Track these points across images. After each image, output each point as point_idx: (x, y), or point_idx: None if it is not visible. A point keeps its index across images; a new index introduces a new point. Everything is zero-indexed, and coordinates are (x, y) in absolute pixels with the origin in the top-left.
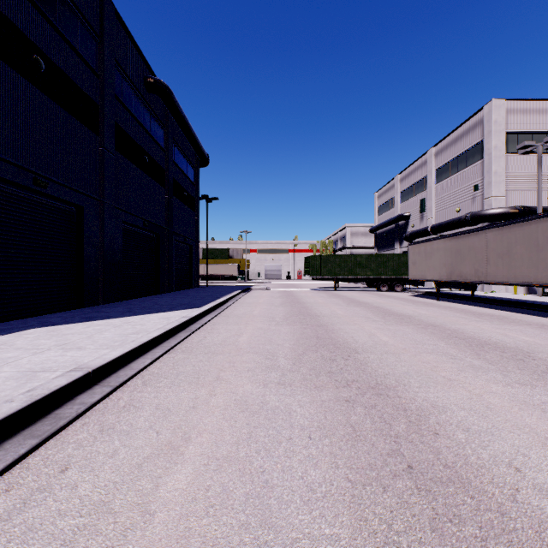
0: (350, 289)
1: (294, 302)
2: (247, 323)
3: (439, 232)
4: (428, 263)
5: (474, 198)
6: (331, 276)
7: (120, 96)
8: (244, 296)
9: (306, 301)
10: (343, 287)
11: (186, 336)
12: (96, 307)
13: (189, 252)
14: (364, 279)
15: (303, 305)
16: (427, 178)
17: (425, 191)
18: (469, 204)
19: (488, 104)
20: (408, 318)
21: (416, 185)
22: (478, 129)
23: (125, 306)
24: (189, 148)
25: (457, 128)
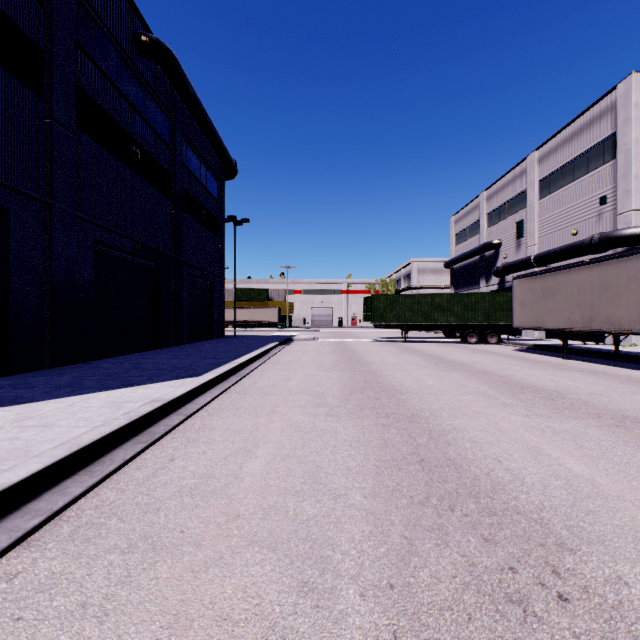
0: (424, 340)
1: (353, 362)
2: (275, 410)
3: (547, 263)
4: (548, 304)
5: (601, 214)
6: (400, 323)
7: (89, 50)
8: (281, 351)
9: (370, 360)
10: (413, 337)
11: (125, 461)
12: (29, 375)
13: (210, 290)
14: (444, 327)
15: (368, 367)
16: (527, 192)
17: (524, 210)
18: (593, 223)
19: (625, 80)
20: (560, 399)
21: (510, 203)
22: (607, 119)
23: (82, 371)
24: (210, 151)
25: (574, 120)
